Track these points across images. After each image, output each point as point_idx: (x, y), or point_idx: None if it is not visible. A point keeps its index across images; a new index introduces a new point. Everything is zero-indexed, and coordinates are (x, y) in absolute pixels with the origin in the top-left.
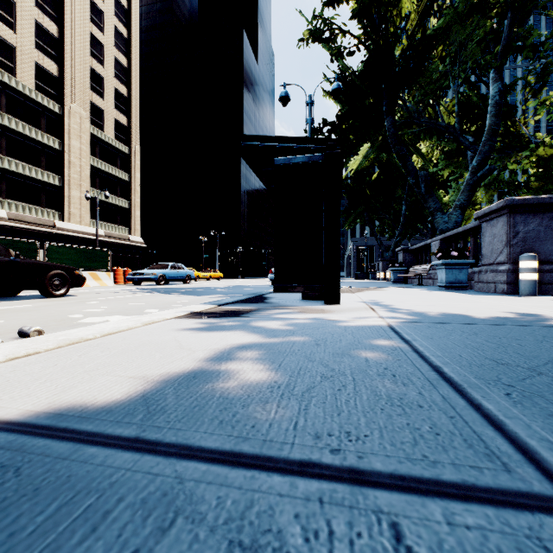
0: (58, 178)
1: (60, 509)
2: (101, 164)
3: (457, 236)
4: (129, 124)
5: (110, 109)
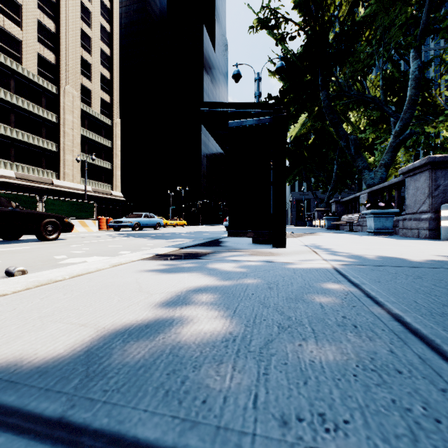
0: (55, 145)
1: None
2: (89, 134)
3: (383, 189)
4: (111, 102)
5: (96, 89)
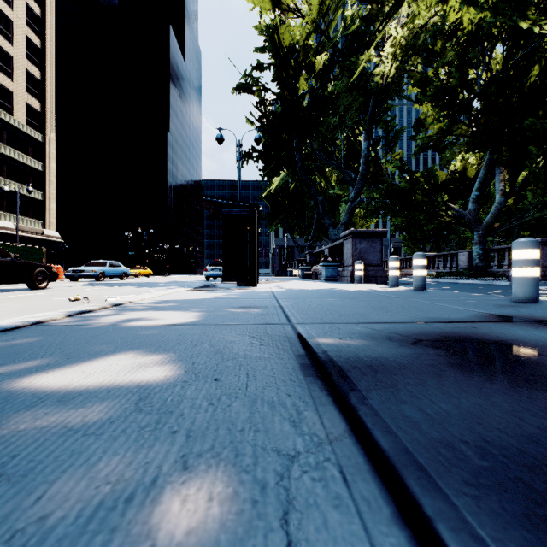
0: None
1: (216, 300)
2: (9, 151)
3: (337, 246)
4: (42, 110)
5: (20, 91)
